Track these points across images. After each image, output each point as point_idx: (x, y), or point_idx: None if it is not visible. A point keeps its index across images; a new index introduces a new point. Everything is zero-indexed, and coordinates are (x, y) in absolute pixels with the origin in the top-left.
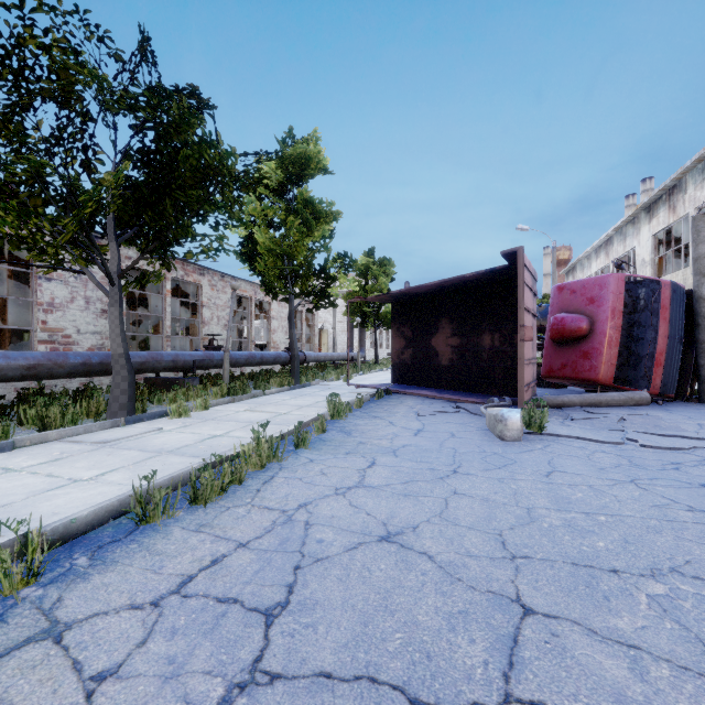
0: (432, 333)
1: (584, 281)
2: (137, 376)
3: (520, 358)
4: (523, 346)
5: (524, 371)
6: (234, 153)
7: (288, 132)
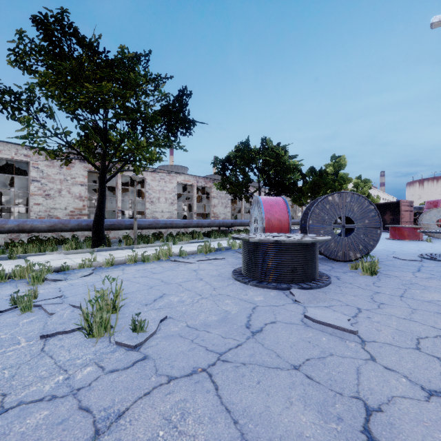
0: (384, 214)
1: (433, 201)
2: (292, 226)
3: (400, 221)
4: (401, 219)
5: (404, 224)
6: (339, 187)
7: (333, 155)
